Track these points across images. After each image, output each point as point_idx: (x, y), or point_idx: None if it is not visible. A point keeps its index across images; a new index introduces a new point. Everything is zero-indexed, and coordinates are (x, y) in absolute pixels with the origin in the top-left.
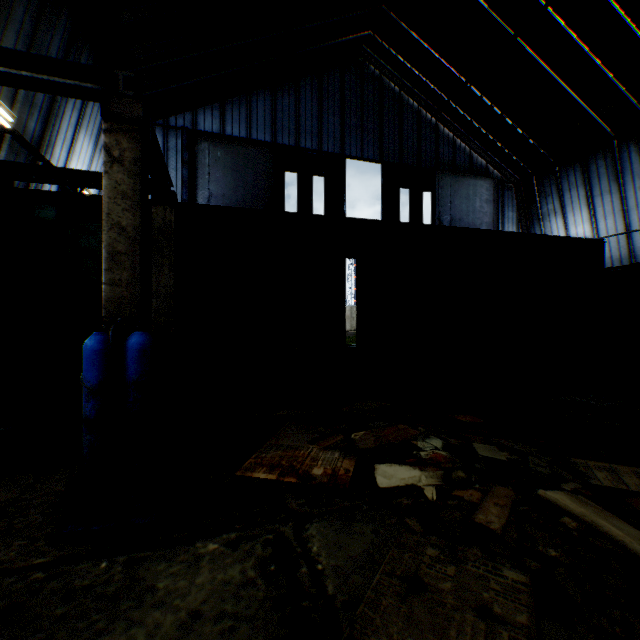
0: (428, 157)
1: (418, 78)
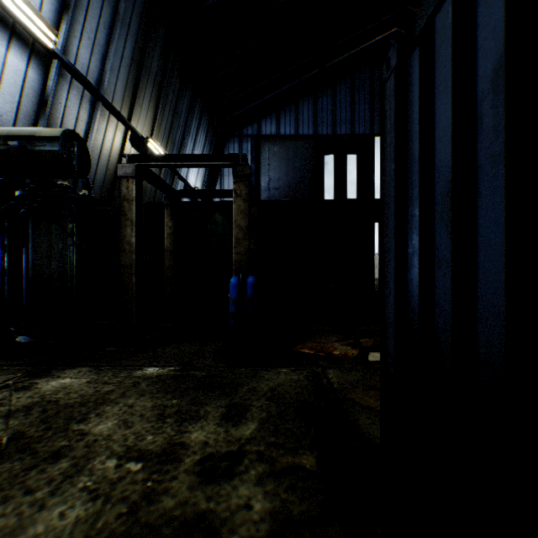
0: None
1: None
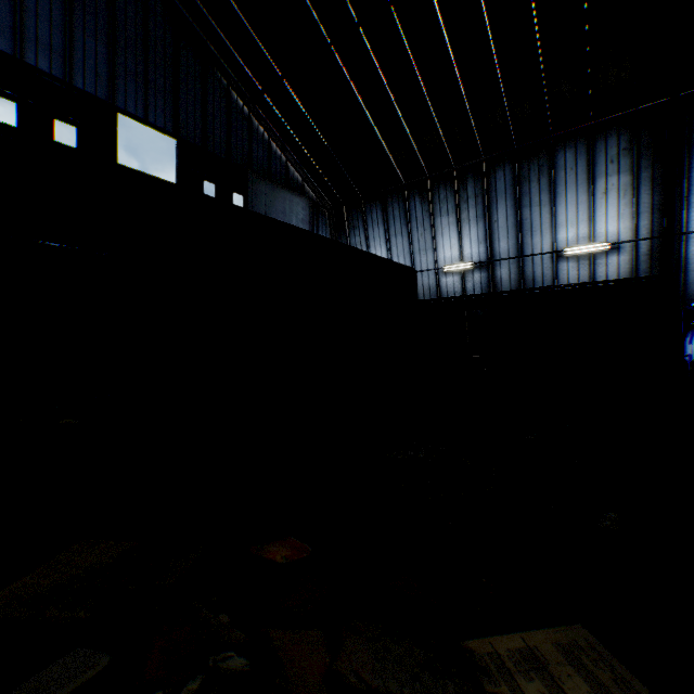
0: (240, 152)
1: (227, 48)
